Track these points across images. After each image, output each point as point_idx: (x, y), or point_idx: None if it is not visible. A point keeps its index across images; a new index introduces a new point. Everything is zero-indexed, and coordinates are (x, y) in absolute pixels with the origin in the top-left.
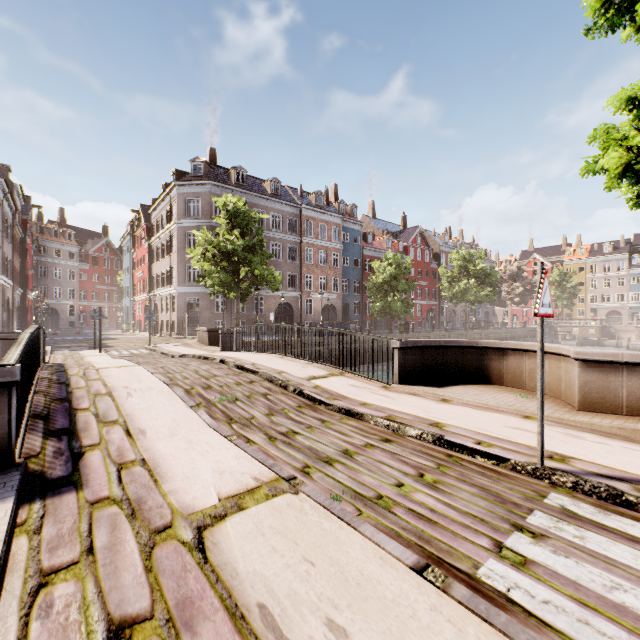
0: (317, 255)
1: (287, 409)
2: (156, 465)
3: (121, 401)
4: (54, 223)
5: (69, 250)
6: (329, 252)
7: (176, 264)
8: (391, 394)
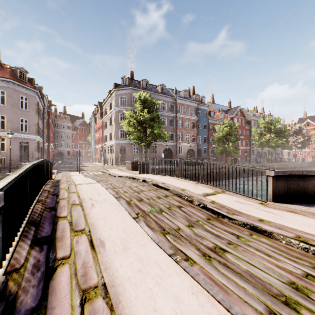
0: (184, 123)
1: (200, 221)
2: (117, 298)
3: (87, 211)
4: (61, 113)
5: (67, 125)
6: (190, 121)
7: (114, 129)
8: (273, 211)
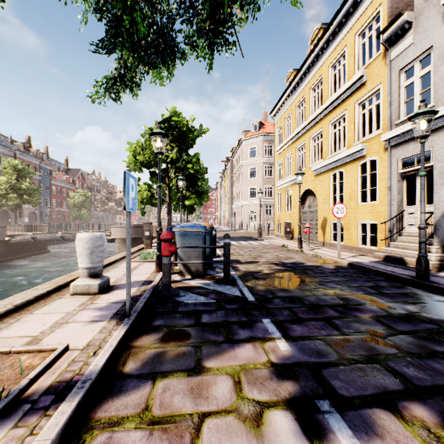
0: None
1: None
2: None
3: None
4: None
5: None
6: (33, 181)
7: None
8: None
